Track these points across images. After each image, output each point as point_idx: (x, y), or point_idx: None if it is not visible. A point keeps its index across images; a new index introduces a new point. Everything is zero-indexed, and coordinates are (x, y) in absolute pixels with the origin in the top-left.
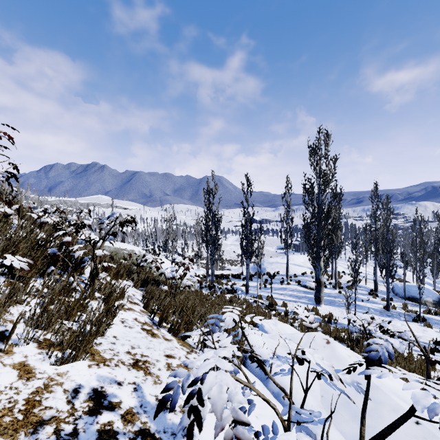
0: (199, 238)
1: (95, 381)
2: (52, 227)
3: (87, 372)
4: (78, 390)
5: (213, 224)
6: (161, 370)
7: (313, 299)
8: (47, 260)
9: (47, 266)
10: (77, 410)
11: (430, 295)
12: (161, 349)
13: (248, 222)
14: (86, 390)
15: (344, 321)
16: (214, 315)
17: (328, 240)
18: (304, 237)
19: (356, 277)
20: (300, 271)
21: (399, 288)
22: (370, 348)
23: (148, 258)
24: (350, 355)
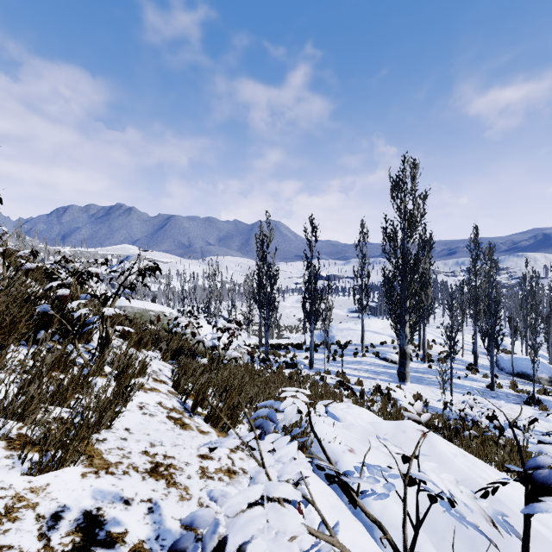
0: (249, 298)
1: (89, 499)
2: (46, 277)
3: (79, 486)
4: (60, 514)
5: (268, 279)
6: (192, 478)
7: (395, 375)
8: (35, 321)
9: (37, 330)
10: (53, 549)
11: (545, 370)
12: (193, 446)
13: (313, 277)
14: (72, 515)
15: (437, 404)
16: (266, 403)
17: (416, 300)
18: (385, 296)
19: (452, 347)
20: (379, 339)
21: (505, 361)
22: (535, 463)
23: (181, 322)
24: (455, 453)
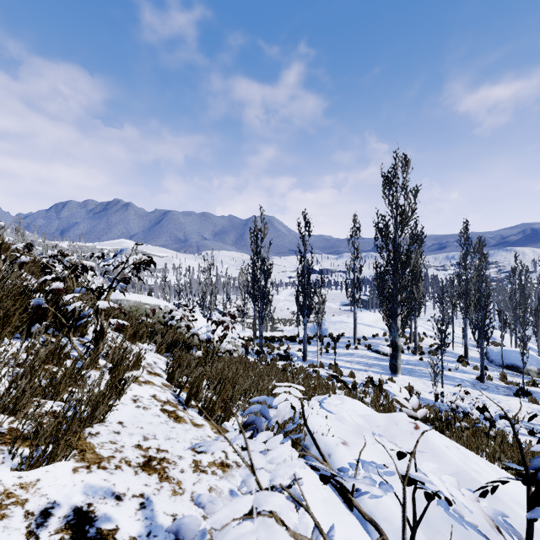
0: (244, 292)
1: (80, 494)
2: (40, 271)
3: (69, 481)
4: (50, 511)
5: (262, 273)
6: (185, 472)
7: (387, 367)
8: (28, 314)
9: (31, 323)
10: None
11: (534, 362)
12: (187, 440)
13: (306, 270)
14: (62, 512)
15: (428, 395)
16: (259, 399)
17: (407, 294)
18: (377, 289)
19: (443, 340)
20: (371, 332)
21: (494, 354)
22: None
23: (175, 315)
24: (448, 446)
